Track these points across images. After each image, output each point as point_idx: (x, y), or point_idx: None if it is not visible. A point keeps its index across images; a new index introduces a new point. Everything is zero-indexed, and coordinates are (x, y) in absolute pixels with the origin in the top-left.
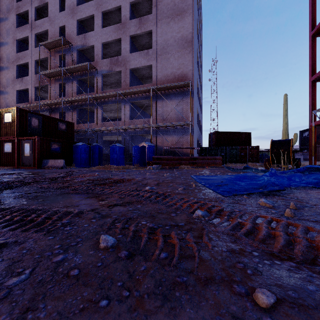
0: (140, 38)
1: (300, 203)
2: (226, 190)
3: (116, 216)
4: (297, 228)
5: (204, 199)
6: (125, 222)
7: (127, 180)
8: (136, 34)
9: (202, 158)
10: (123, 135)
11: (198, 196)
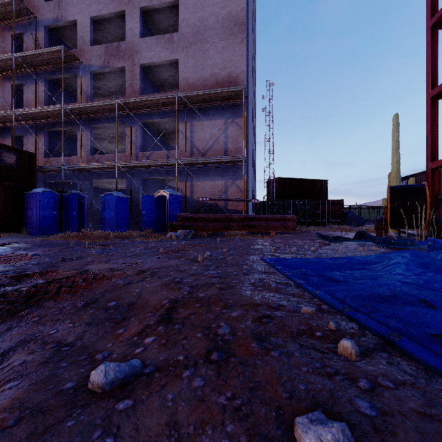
0: (158, 16)
1: None
2: None
3: None
4: None
5: None
6: None
7: (77, 286)
8: (152, 5)
9: (265, 218)
10: (129, 178)
11: None
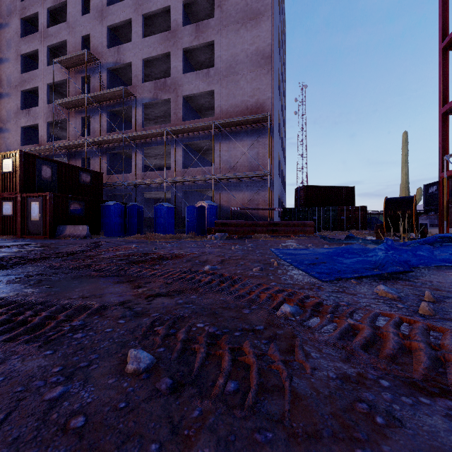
0: (197, 52)
1: (438, 292)
2: (324, 271)
3: (157, 313)
4: (443, 335)
5: (292, 286)
6: (171, 324)
7: (178, 256)
8: (192, 46)
9: (286, 224)
10: (173, 190)
11: (283, 280)
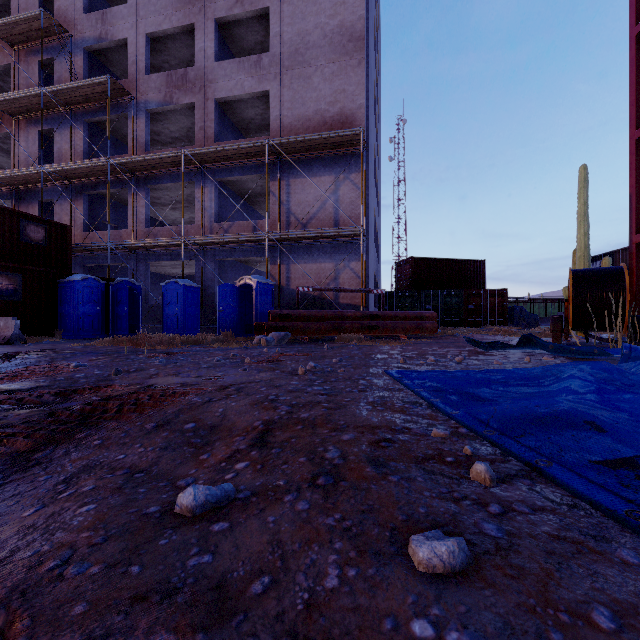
0: (241, 29)
1: None
2: None
3: None
4: None
5: None
6: None
7: (143, 404)
8: (232, 16)
9: (392, 316)
10: (200, 259)
11: None
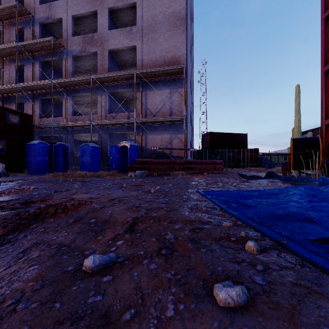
0: (121, 13)
1: None
2: None
3: None
4: None
5: None
6: None
7: (68, 209)
8: (116, 6)
9: (200, 162)
10: (100, 133)
11: None
